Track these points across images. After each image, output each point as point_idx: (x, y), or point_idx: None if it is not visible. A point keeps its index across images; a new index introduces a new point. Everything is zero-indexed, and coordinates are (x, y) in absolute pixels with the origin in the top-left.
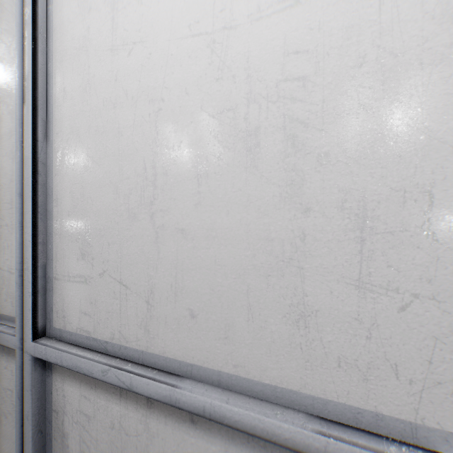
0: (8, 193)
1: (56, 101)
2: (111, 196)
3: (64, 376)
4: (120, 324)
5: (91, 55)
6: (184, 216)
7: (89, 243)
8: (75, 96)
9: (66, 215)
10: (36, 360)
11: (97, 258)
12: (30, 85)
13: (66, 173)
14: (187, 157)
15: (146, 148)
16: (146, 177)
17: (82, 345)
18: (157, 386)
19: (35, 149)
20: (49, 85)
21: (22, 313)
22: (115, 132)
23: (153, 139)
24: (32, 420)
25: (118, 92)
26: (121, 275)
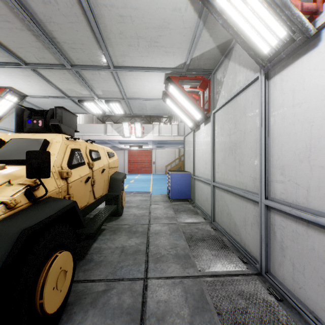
0: (254, 153)
1: (271, 124)
2: (292, 154)
3: (274, 213)
4: (296, 197)
5: (284, 108)
6: (321, 161)
7: (284, 170)
8: (278, 122)
9: (275, 161)
10: (265, 206)
11: (287, 175)
12: (263, 121)
13: (275, 147)
14: (323, 141)
15: (306, 138)
16: (306, 148)
17: (281, 203)
18: (309, 216)
19: (265, 140)
20: (269, 119)
21: (260, 191)
22: (293, 133)
23: (309, 135)
24: (264, 224)
25: (295, 120)
26: (296, 181)
